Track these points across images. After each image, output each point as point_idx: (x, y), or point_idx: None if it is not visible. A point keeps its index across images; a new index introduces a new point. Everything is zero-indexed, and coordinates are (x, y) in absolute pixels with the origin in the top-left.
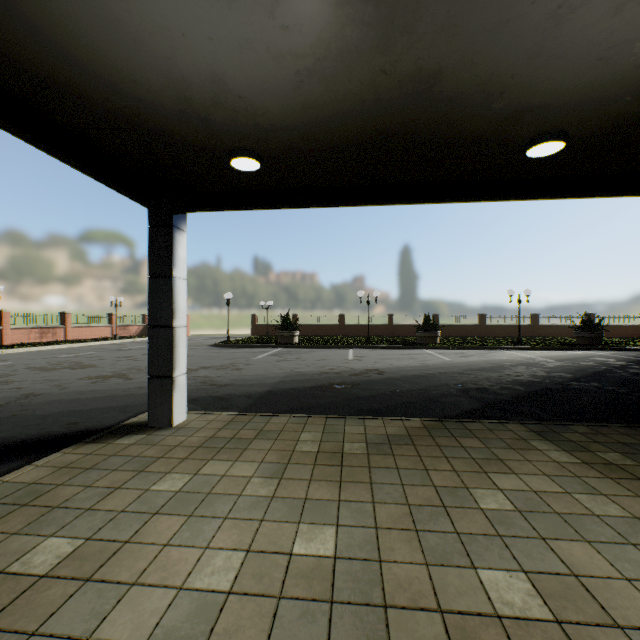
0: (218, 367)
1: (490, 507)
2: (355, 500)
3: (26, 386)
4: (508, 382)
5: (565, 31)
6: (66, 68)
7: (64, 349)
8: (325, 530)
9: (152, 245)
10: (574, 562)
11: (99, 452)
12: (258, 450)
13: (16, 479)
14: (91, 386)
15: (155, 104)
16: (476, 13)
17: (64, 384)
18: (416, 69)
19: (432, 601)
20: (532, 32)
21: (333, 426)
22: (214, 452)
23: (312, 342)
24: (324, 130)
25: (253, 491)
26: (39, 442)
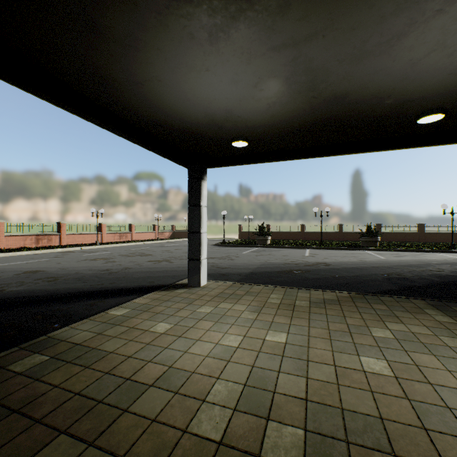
0: (219, 258)
1: (378, 335)
2: (299, 325)
3: (123, 264)
4: (427, 275)
5: (419, 67)
6: (163, 116)
7: (132, 245)
8: (281, 334)
9: (190, 189)
10: (419, 361)
11: (168, 295)
12: (246, 300)
13: (138, 302)
14: (153, 265)
15: (198, 124)
16: (361, 70)
17: (140, 264)
18: (332, 94)
19: (331, 362)
20: (398, 71)
21: (290, 292)
22: (223, 299)
23: (280, 244)
24: (283, 124)
25: (245, 316)
26: (140, 289)
